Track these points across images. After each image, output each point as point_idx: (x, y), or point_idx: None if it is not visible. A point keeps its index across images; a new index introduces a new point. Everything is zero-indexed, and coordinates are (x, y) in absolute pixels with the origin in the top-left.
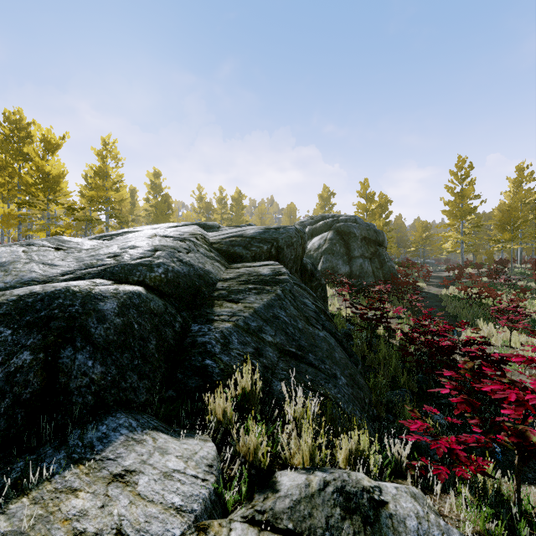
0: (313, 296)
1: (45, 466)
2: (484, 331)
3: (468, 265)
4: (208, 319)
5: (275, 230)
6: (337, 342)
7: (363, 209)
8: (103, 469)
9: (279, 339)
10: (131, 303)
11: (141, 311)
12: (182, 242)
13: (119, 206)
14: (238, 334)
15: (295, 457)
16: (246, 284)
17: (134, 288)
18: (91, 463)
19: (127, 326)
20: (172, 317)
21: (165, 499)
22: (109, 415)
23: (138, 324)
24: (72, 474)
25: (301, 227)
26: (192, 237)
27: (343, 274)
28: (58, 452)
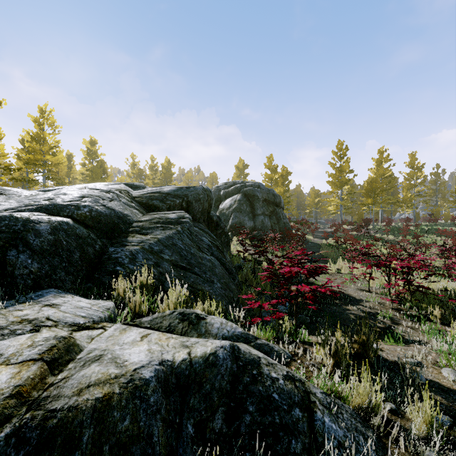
0: (213, 237)
1: (1, 305)
2: (340, 265)
3: (344, 223)
4: (122, 244)
5: (187, 189)
6: (222, 264)
7: (268, 178)
8: (39, 304)
9: (174, 258)
10: (61, 228)
11: (68, 234)
12: (106, 193)
13: (56, 169)
14: (143, 253)
15: (165, 310)
16: (156, 224)
17: (64, 219)
18: (31, 303)
19: (58, 241)
20: (93, 241)
21: (76, 313)
22: (43, 290)
23: (66, 241)
24: (19, 306)
25: (208, 187)
26: (116, 191)
27: (249, 228)
28: (8, 301)
